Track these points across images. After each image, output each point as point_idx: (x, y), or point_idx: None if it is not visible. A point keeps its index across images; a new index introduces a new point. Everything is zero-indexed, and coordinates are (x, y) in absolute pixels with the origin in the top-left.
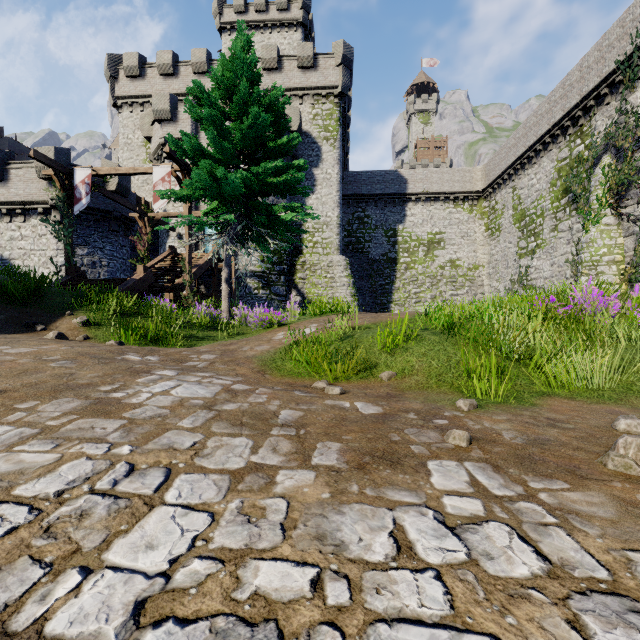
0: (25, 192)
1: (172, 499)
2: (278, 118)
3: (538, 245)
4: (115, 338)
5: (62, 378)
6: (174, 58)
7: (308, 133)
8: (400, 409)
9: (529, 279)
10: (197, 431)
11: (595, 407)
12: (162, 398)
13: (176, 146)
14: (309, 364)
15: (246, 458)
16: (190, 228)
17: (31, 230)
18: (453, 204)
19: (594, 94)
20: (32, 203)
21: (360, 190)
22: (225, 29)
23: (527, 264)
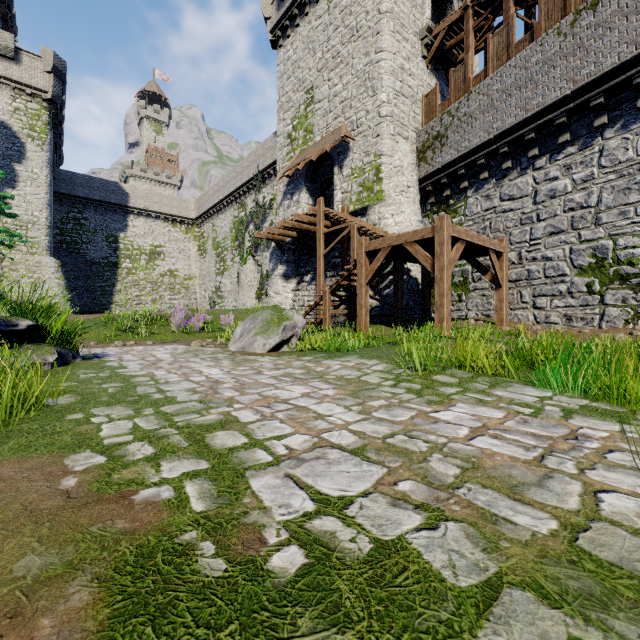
0: None
1: None
2: None
3: (225, 269)
4: None
5: None
6: None
7: (7, 124)
8: None
9: (221, 291)
10: None
11: (137, 342)
12: None
13: None
14: None
15: None
16: None
17: None
18: (172, 224)
19: (246, 186)
20: None
21: (77, 191)
22: None
23: (220, 281)
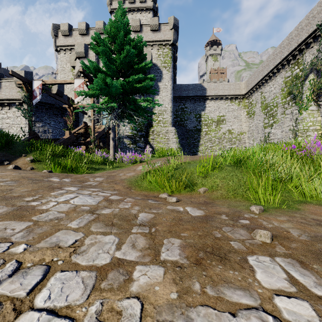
0: (9, 94)
1: (41, 302)
2: (140, 53)
3: (274, 121)
4: (48, 169)
5: (3, 192)
6: (87, 26)
7: (155, 64)
8: (215, 212)
9: (270, 139)
10: (80, 230)
11: None
12: (63, 205)
13: (85, 67)
14: (157, 183)
15: (112, 254)
16: (94, 112)
17: (12, 114)
18: (230, 101)
19: (305, 42)
20: (13, 100)
21: (182, 94)
22: (113, 12)
23: (268, 131)
